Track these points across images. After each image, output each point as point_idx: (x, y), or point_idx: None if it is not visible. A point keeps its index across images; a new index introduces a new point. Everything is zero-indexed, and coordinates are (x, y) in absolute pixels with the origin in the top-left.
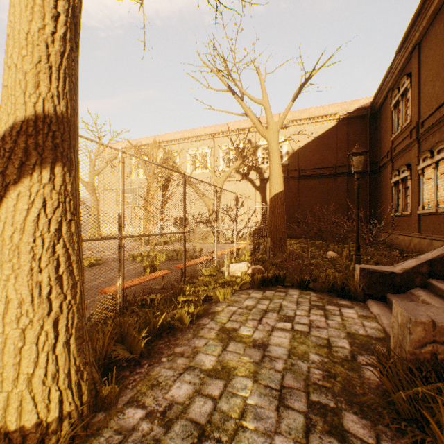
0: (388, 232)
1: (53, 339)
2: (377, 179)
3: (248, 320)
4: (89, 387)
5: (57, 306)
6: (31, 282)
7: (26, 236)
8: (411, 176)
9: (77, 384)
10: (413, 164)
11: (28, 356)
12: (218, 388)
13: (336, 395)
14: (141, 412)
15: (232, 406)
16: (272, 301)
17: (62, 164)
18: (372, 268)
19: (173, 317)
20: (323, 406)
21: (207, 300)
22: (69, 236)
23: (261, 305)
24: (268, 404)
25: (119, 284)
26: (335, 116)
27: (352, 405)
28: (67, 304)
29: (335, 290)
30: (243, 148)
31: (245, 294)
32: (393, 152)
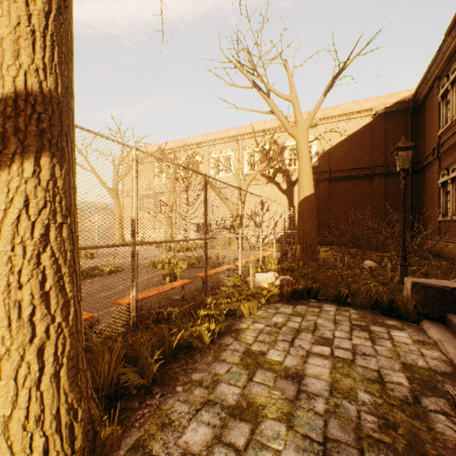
0: (435, 239)
1: (36, 372)
2: (420, 180)
3: (277, 341)
4: (85, 428)
5: (43, 331)
6: (8, 300)
7: (2, 243)
8: None
9: (68, 426)
10: None
11: (4, 394)
12: (243, 434)
13: None
14: None
15: None
16: (305, 318)
17: (50, 154)
18: (428, 282)
19: (192, 334)
20: None
21: (230, 315)
22: (59, 244)
23: (292, 323)
24: None
25: (133, 295)
26: (371, 111)
27: None
28: (56, 328)
29: (379, 307)
30: (269, 149)
31: (273, 308)
32: (440, 148)
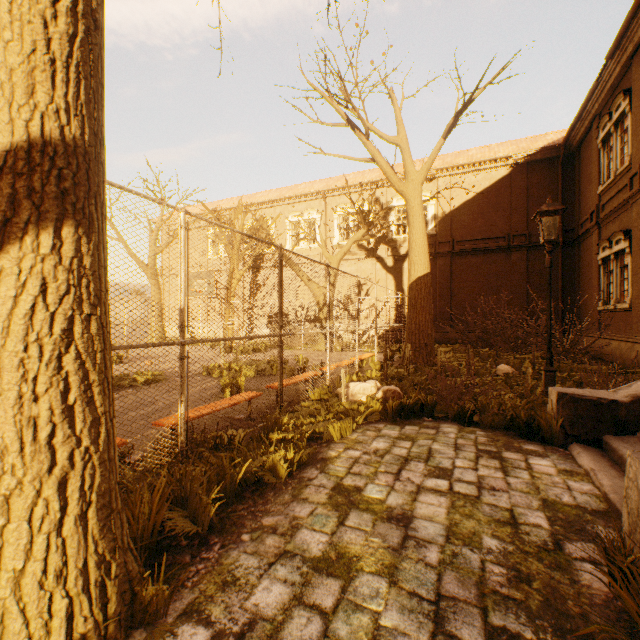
0: (593, 335)
1: (57, 512)
2: (573, 254)
3: (378, 473)
4: (121, 588)
5: (65, 458)
6: (20, 417)
7: (11, 341)
8: (630, 249)
9: (99, 585)
10: (635, 229)
11: (14, 541)
12: (332, 593)
13: (535, 617)
14: (204, 633)
15: (354, 630)
16: (416, 442)
17: (75, 223)
18: (579, 392)
19: (262, 465)
20: (513, 637)
21: (315, 439)
22: (86, 342)
23: (399, 449)
24: (417, 628)
25: (180, 413)
26: (508, 160)
27: (564, 637)
28: (82, 454)
29: (515, 426)
30: (369, 211)
31: (374, 430)
32: (600, 212)
